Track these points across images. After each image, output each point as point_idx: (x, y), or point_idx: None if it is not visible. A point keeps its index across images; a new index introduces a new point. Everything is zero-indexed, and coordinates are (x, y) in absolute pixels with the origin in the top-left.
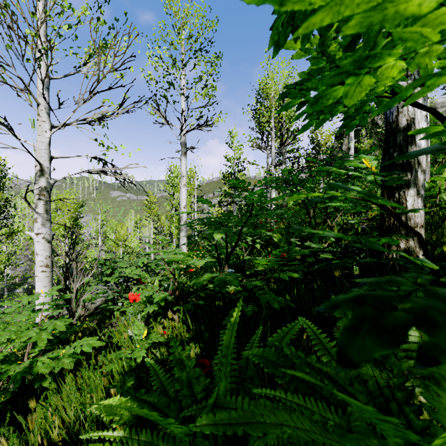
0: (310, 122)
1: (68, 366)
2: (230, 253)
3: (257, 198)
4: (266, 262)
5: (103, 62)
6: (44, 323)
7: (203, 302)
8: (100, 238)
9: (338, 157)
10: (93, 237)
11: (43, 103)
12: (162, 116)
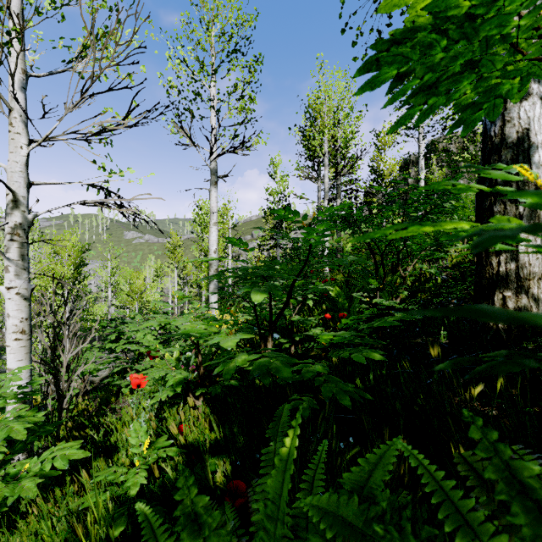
0: (411, 110)
1: (29, 493)
2: (275, 319)
3: (317, 237)
4: (321, 323)
5: (105, 58)
6: (2, 421)
7: (237, 382)
8: (109, 290)
9: (460, 167)
10: (101, 290)
11: (17, 108)
12: (186, 134)
